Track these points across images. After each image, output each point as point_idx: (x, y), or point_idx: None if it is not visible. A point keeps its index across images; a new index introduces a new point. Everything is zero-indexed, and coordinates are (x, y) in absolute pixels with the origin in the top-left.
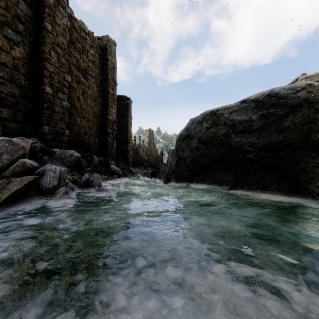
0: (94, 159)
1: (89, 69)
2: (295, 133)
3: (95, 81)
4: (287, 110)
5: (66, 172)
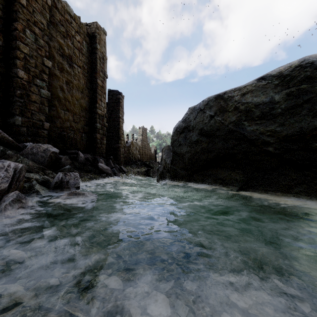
0: (79, 156)
1: (75, 56)
2: None
3: (83, 71)
4: None
5: (24, 170)
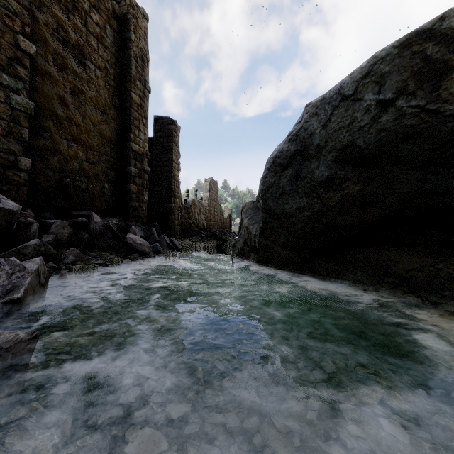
0: (93, 221)
1: (90, 48)
2: None
3: (105, 77)
4: None
5: None
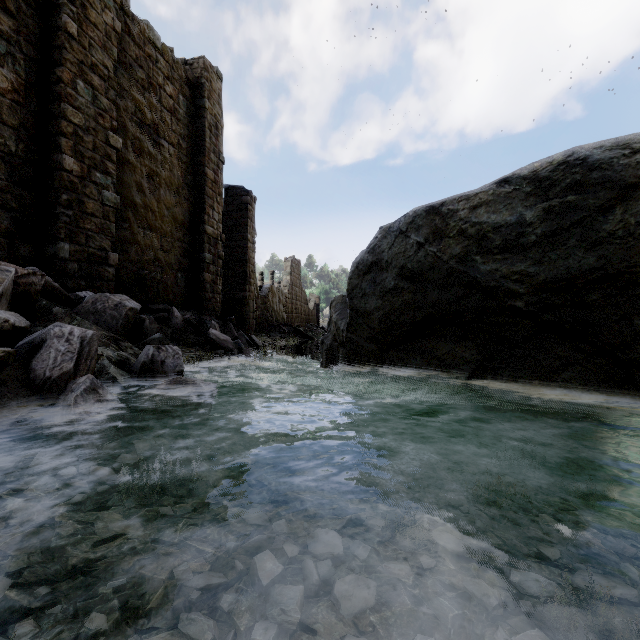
0: (174, 316)
1: (164, 125)
2: (628, 248)
3: (178, 153)
4: (609, 196)
5: (96, 341)
